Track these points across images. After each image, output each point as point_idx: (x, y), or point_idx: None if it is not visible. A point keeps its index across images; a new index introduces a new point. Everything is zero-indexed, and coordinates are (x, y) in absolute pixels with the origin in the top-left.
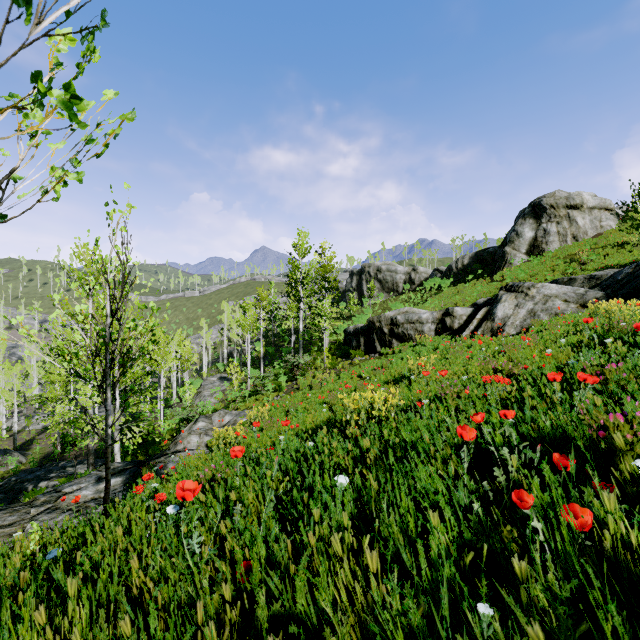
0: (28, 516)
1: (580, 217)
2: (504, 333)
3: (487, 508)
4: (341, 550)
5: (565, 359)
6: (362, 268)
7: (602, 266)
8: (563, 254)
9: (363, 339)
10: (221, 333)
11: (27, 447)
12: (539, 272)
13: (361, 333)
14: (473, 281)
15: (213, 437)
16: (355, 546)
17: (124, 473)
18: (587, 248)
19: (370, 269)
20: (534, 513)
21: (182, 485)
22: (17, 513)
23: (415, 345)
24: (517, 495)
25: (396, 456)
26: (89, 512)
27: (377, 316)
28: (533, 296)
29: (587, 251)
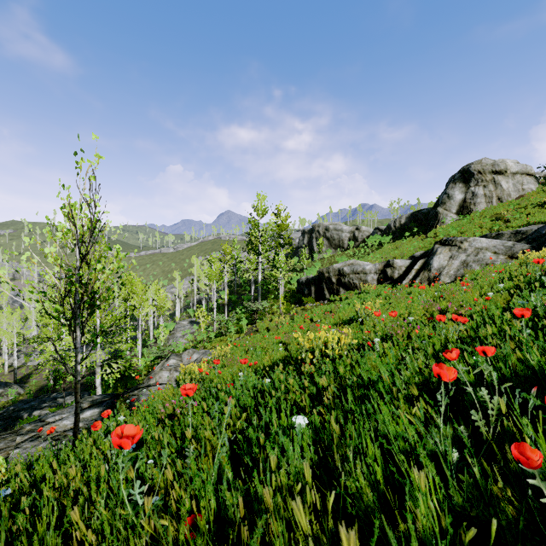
0: (13, 443)
1: (504, 181)
2: (440, 281)
3: (459, 454)
4: (305, 526)
5: (503, 302)
6: (312, 227)
7: (525, 223)
8: (489, 213)
9: (314, 288)
10: (191, 283)
11: (25, 380)
12: (468, 229)
13: (312, 282)
14: (409, 238)
15: (180, 373)
16: (318, 503)
17: (101, 405)
18: (511, 208)
19: (319, 228)
20: (537, 470)
21: (123, 429)
22: (4, 441)
23: (360, 293)
24: (517, 449)
25: (353, 394)
26: (58, 444)
27: (326, 268)
28: (465, 249)
29: (511, 211)
